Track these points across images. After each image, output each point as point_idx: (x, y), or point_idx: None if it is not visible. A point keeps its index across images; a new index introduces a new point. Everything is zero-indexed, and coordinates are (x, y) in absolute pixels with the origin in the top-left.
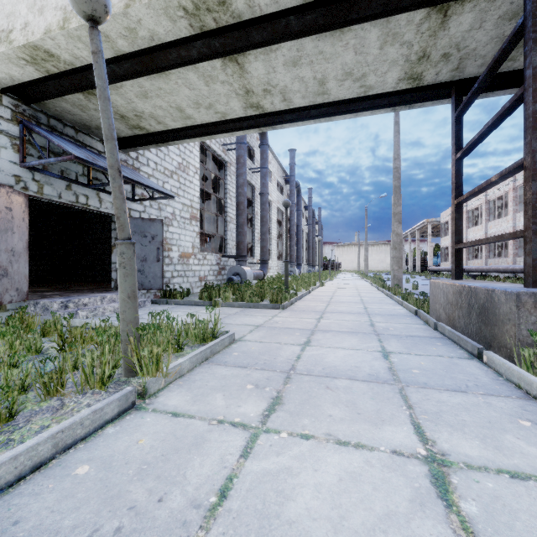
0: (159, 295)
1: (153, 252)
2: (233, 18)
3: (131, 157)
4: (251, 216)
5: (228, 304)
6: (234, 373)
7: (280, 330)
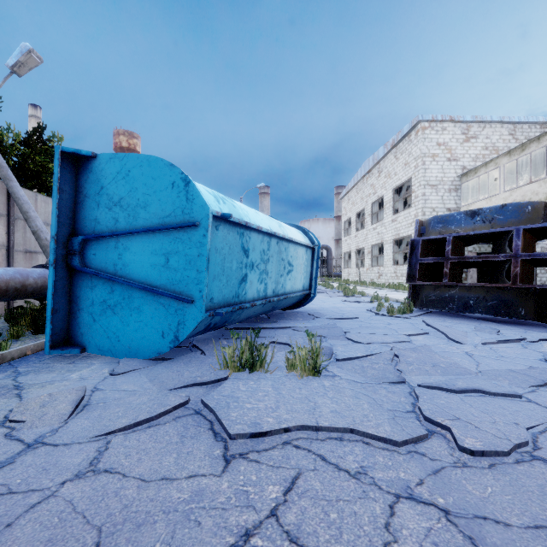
0: None
1: None
2: None
3: None
4: None
5: None
6: None
7: None
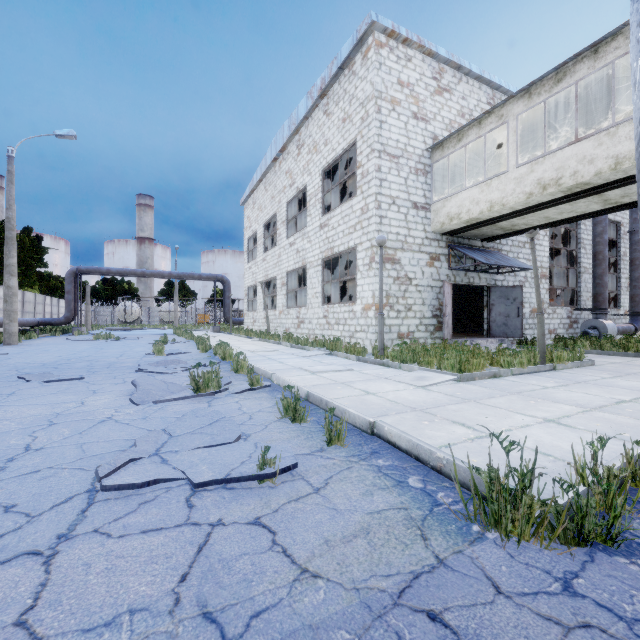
0: (514, 343)
1: (514, 310)
2: (594, 185)
3: (496, 243)
4: (614, 258)
5: (586, 352)
6: (596, 371)
7: (634, 365)
